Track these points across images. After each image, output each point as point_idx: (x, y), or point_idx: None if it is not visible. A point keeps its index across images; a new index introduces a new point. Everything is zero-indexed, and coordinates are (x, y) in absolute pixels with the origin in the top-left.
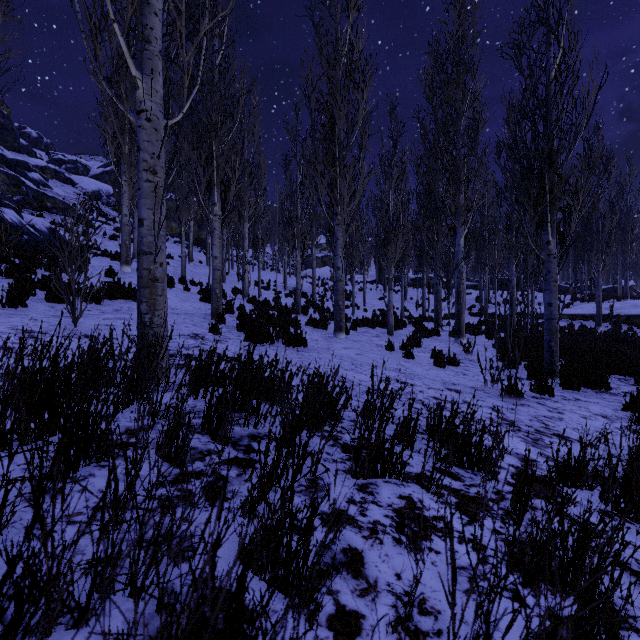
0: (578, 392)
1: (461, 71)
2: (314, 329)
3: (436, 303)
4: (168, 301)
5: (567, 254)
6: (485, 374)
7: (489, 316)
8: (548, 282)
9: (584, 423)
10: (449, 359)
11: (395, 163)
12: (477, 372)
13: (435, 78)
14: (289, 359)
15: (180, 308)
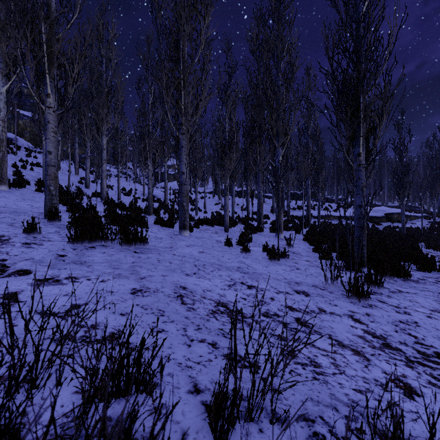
0: (391, 281)
1: (280, 26)
2: (161, 227)
3: (259, 207)
4: (0, 199)
5: (373, 164)
6: (326, 272)
7: (290, 217)
8: (359, 187)
9: (438, 326)
10: (280, 253)
11: (230, 92)
12: (305, 265)
13: (258, 37)
14: (118, 265)
15: (10, 206)
